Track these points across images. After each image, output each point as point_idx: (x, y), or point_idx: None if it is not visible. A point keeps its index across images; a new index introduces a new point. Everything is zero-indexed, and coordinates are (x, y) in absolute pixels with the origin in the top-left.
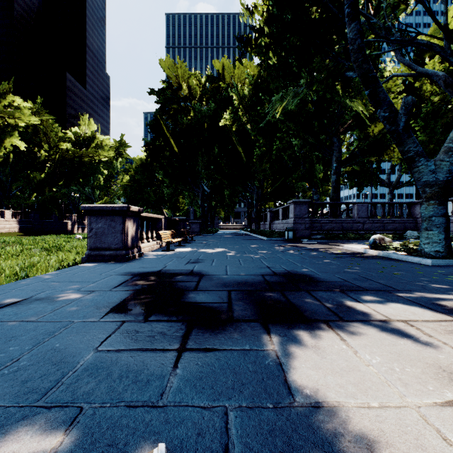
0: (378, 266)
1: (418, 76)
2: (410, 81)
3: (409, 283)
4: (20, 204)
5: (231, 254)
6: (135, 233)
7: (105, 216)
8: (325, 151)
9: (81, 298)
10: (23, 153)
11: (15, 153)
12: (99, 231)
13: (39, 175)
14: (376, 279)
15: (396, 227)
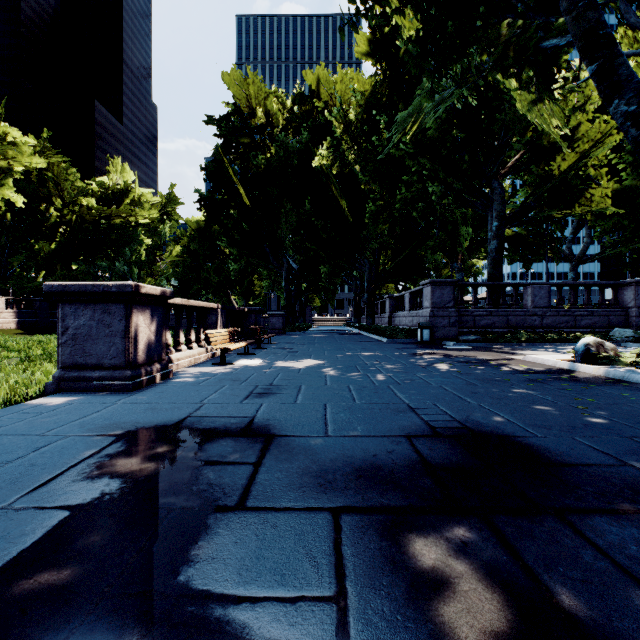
0: (639, 407)
1: None
2: None
3: None
4: (20, 288)
5: (332, 373)
6: (155, 335)
7: (91, 305)
8: (477, 204)
9: None
10: (23, 212)
11: (13, 213)
12: (80, 332)
13: (48, 244)
14: None
15: (595, 322)
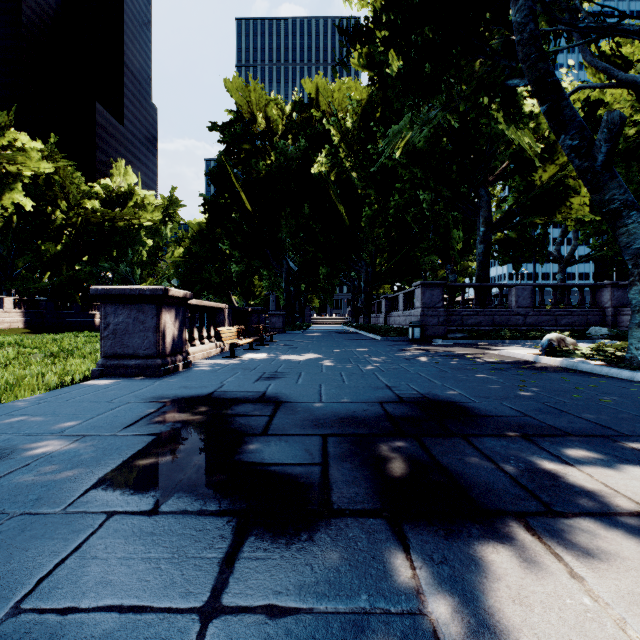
0: (567, 385)
1: (619, 87)
2: (591, 108)
3: (637, 420)
4: (26, 289)
5: (328, 363)
6: (178, 331)
7: (128, 305)
8: (466, 210)
9: (53, 452)
10: (30, 215)
11: (20, 216)
12: (119, 327)
13: (54, 246)
14: (576, 412)
15: (574, 321)
